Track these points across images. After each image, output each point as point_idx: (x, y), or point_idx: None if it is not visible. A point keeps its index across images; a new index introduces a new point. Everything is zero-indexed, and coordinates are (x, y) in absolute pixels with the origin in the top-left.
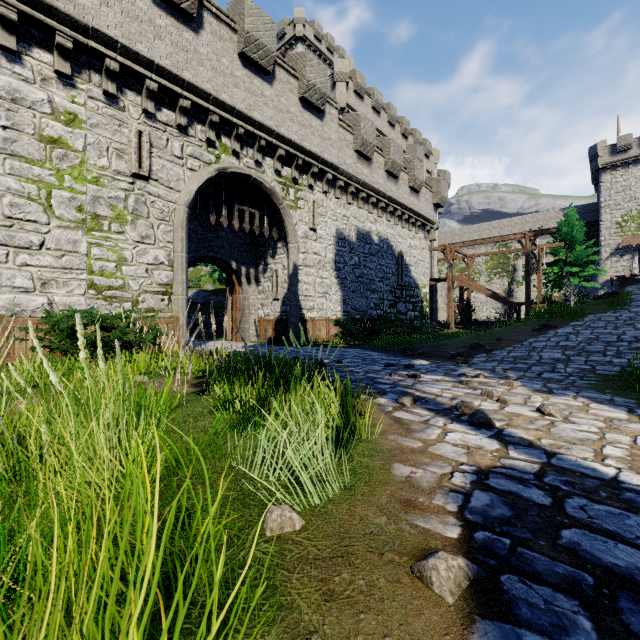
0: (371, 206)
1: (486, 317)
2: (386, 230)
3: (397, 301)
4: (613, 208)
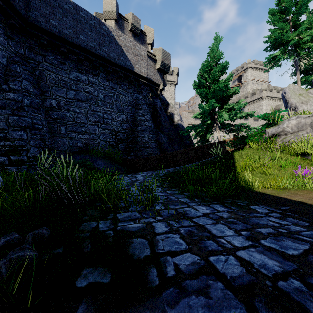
0: None
1: None
2: None
3: None
4: None
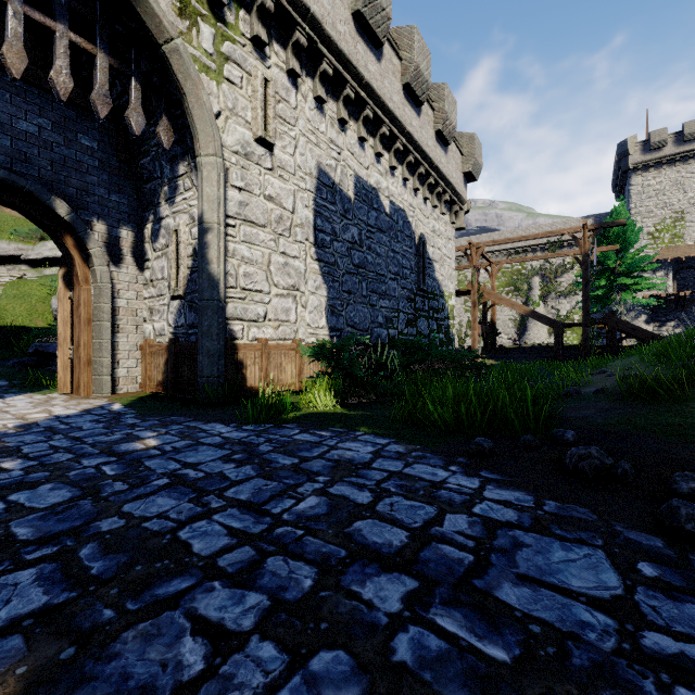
0: (380, 142)
1: (515, 343)
2: (402, 194)
3: (417, 315)
4: (645, 216)
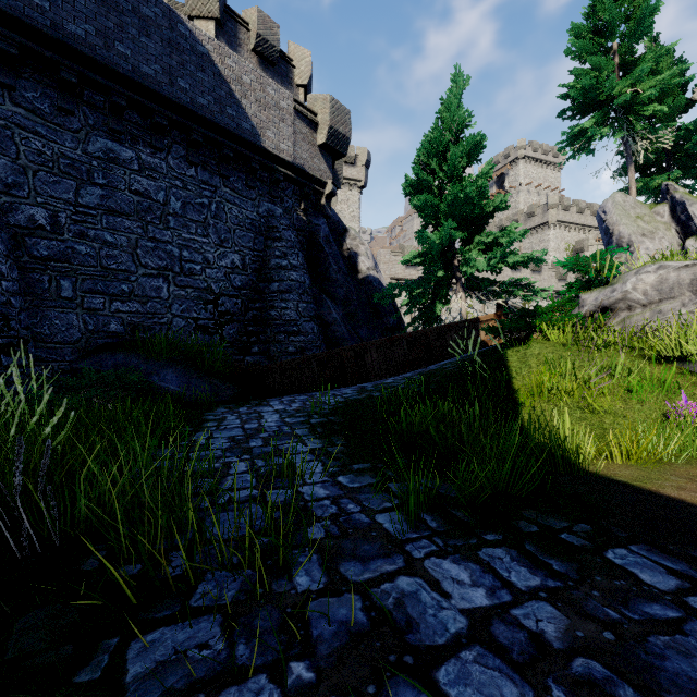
0: None
1: None
2: None
3: None
4: None
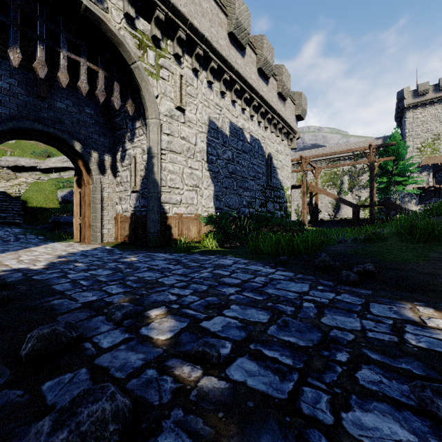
0: (244, 102)
1: (330, 217)
2: (257, 131)
3: (267, 200)
4: (414, 137)
